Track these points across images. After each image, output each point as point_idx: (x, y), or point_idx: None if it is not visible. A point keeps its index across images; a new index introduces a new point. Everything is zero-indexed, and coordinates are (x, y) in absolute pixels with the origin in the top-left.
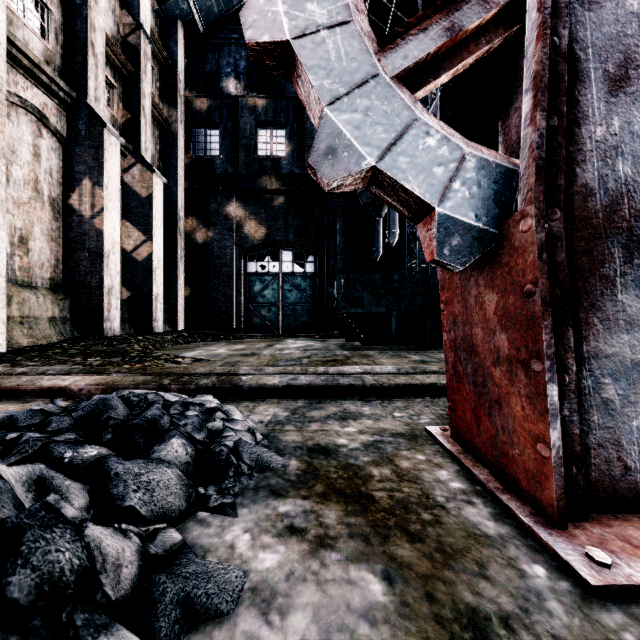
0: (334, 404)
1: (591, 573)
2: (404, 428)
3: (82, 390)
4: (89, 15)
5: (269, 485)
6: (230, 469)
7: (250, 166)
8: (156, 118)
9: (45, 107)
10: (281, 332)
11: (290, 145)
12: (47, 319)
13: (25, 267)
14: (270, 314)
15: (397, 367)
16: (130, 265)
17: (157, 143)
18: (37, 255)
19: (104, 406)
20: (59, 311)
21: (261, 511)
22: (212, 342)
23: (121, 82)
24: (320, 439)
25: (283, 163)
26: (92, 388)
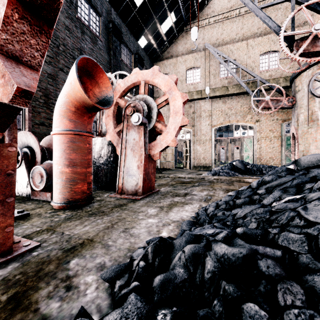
0: None
1: (36, 244)
2: None
3: None
4: None
5: None
6: None
7: None
8: None
9: None
10: None
11: None
12: None
13: None
14: None
15: None
16: None
17: None
18: None
19: None
20: None
21: (68, 307)
22: None
23: None
24: None
25: None
26: None
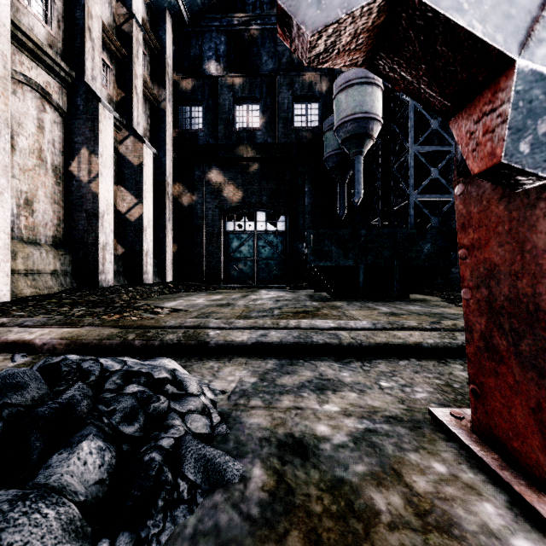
0: (308, 366)
1: None
2: (399, 407)
3: (46, 344)
4: (86, 4)
5: (216, 528)
6: (160, 495)
7: (229, 137)
8: (147, 97)
9: (48, 85)
10: (256, 283)
11: (264, 118)
12: (49, 272)
13: (30, 226)
14: (246, 268)
15: (372, 321)
16: (124, 225)
17: (148, 119)
18: (41, 215)
19: (3, 387)
20: (60, 265)
21: None
22: (194, 292)
23: (117, 65)
24: (294, 424)
25: (257, 134)
26: (56, 342)
